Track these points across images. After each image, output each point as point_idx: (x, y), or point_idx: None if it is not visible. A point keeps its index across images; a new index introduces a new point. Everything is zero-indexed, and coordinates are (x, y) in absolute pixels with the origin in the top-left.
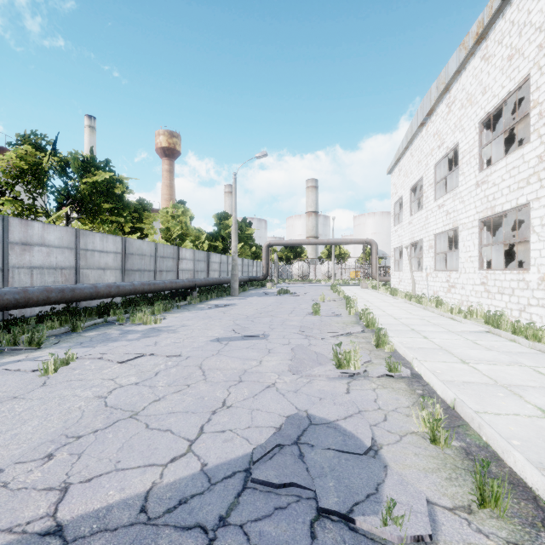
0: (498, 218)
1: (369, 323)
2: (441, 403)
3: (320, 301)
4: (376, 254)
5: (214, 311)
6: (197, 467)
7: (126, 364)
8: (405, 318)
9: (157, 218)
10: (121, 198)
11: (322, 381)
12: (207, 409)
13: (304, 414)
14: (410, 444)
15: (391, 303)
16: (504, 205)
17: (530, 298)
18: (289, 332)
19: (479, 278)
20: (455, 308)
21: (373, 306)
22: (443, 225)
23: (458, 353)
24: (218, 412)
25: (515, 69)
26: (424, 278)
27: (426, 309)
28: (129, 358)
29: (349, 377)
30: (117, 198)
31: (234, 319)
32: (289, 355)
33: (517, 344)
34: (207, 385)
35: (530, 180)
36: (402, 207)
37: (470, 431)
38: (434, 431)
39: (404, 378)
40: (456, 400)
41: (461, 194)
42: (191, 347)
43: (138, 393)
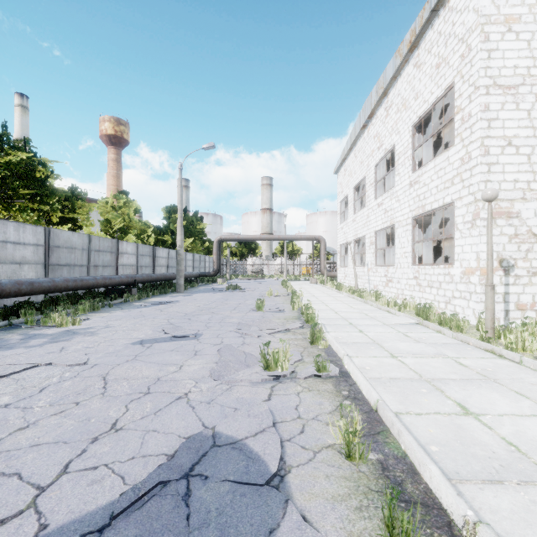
0: (429, 217)
1: (308, 318)
2: (365, 405)
3: (268, 296)
4: (325, 250)
5: (150, 309)
6: (29, 533)
7: (7, 379)
8: (346, 312)
9: (93, 208)
10: (44, 184)
11: (243, 387)
12: (87, 435)
13: (209, 432)
14: (323, 462)
15: (335, 297)
16: (433, 204)
17: (455, 291)
18: (226, 330)
19: (412, 273)
20: (391, 301)
21: (318, 300)
22: (382, 222)
23: (389, 347)
24: (100, 439)
25: (442, 77)
26: (366, 273)
27: (366, 303)
28: (13, 371)
29: (275, 380)
30: (40, 183)
31: (170, 318)
32: (216, 357)
33: (442, 335)
34: (102, 401)
35: (454, 181)
36: (347, 205)
37: (390, 438)
38: (350, 445)
39: (332, 378)
40: (379, 402)
41: (397, 193)
42: (104, 353)
43: (1, 420)
